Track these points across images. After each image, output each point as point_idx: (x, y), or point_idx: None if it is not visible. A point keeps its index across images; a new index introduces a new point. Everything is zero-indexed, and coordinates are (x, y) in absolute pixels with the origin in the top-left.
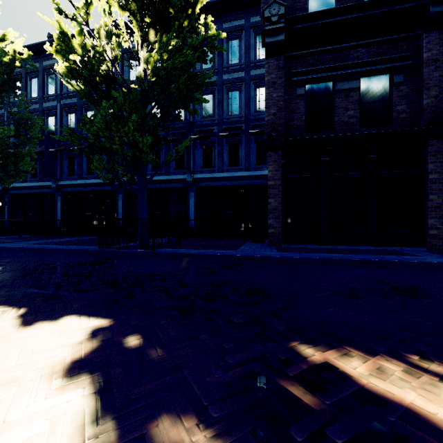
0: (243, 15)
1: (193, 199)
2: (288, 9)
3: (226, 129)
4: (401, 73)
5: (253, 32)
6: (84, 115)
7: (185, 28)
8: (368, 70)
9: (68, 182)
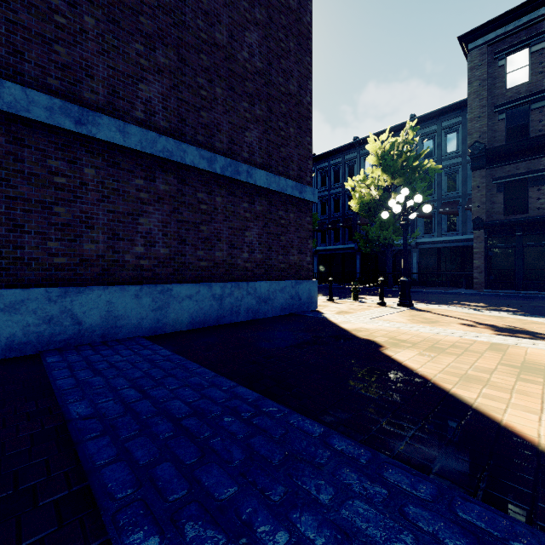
0: (460, 114)
1: (416, 258)
2: (489, 137)
3: (444, 204)
4: None
5: None
6: (368, 229)
7: (417, 179)
8: None
9: (322, 248)
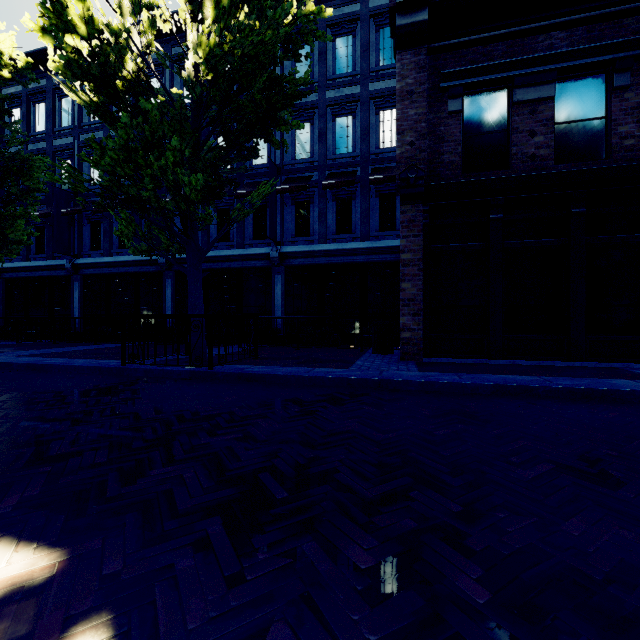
0: None
1: (280, 285)
2: None
3: (332, 175)
4: (626, 70)
5: (374, 23)
6: (89, 138)
7: None
8: (570, 68)
9: (91, 260)
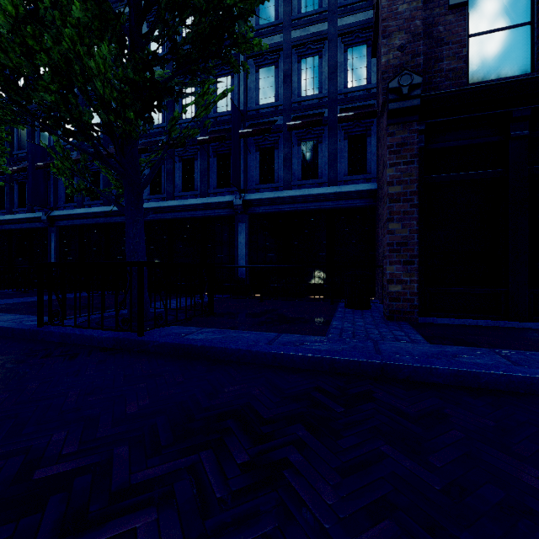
0: None
1: (244, 234)
2: None
3: (297, 117)
4: None
5: None
6: None
7: None
8: None
9: (64, 212)
